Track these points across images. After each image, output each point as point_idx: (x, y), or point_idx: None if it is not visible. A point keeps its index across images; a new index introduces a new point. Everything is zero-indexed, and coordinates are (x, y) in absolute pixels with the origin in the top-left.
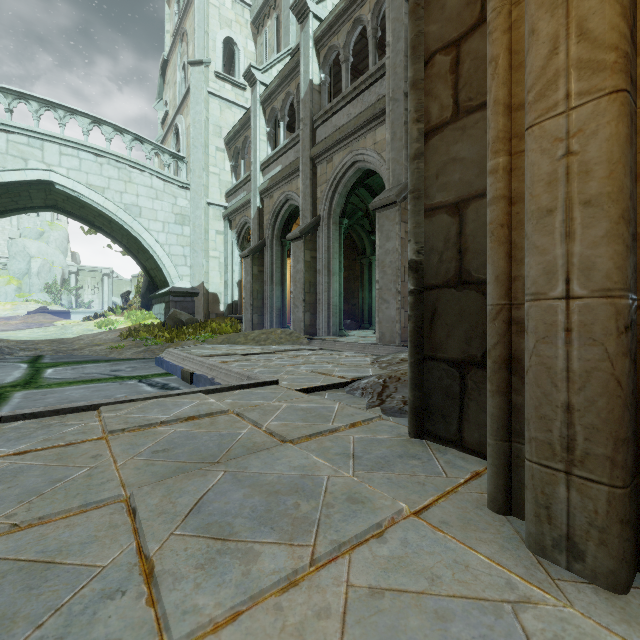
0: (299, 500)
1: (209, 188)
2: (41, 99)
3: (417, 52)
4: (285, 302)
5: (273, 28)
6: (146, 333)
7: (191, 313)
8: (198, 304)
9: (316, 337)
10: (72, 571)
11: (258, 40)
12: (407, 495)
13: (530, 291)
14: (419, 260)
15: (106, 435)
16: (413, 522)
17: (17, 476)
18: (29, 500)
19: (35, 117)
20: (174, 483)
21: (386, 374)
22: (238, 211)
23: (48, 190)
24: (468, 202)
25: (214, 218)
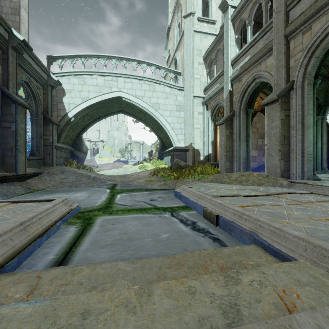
0: None
1: (194, 87)
2: (116, 57)
3: None
4: (249, 153)
5: None
6: (162, 173)
7: (184, 161)
8: (188, 156)
9: (296, 181)
10: None
11: None
12: None
13: None
14: None
15: None
16: None
17: None
18: None
19: (114, 66)
20: None
21: None
22: (212, 97)
23: (119, 102)
24: None
25: (197, 105)
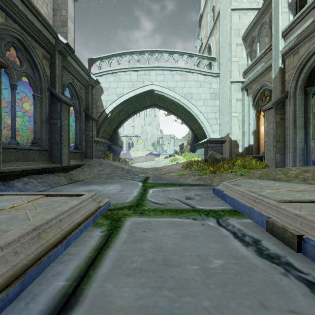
0: None
1: (231, 72)
2: (149, 51)
3: None
4: (309, 143)
5: None
6: (196, 166)
7: (220, 154)
8: (225, 148)
9: None
10: None
11: None
12: None
13: None
14: None
15: None
16: None
17: None
18: None
19: (147, 61)
20: None
21: None
22: (255, 80)
23: (151, 95)
24: None
25: (234, 91)
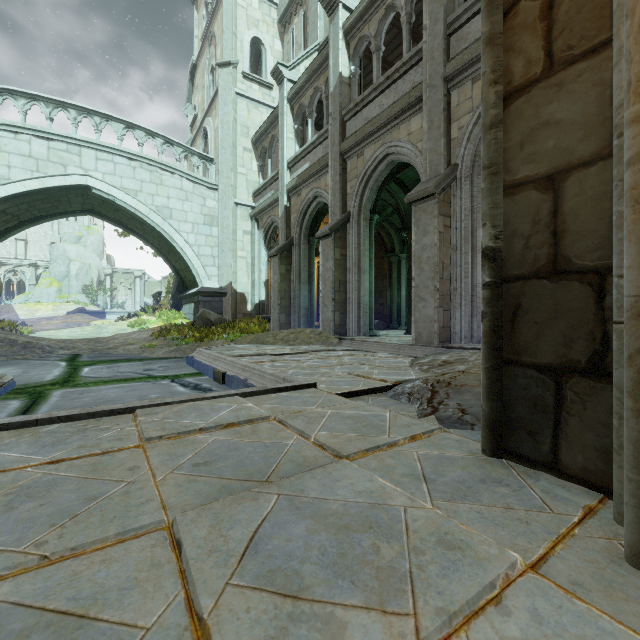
0: (377, 540)
1: (237, 188)
2: (79, 107)
3: (494, 1)
4: (313, 301)
5: (300, 25)
6: (176, 332)
7: (219, 313)
8: (226, 304)
9: (346, 337)
10: (109, 633)
11: (285, 38)
12: (511, 538)
13: None
14: (497, 247)
15: (143, 443)
16: (535, 582)
17: (50, 490)
18: (61, 523)
19: (73, 124)
20: (222, 508)
21: (433, 378)
22: (265, 210)
23: (85, 194)
24: (567, 173)
25: (241, 218)
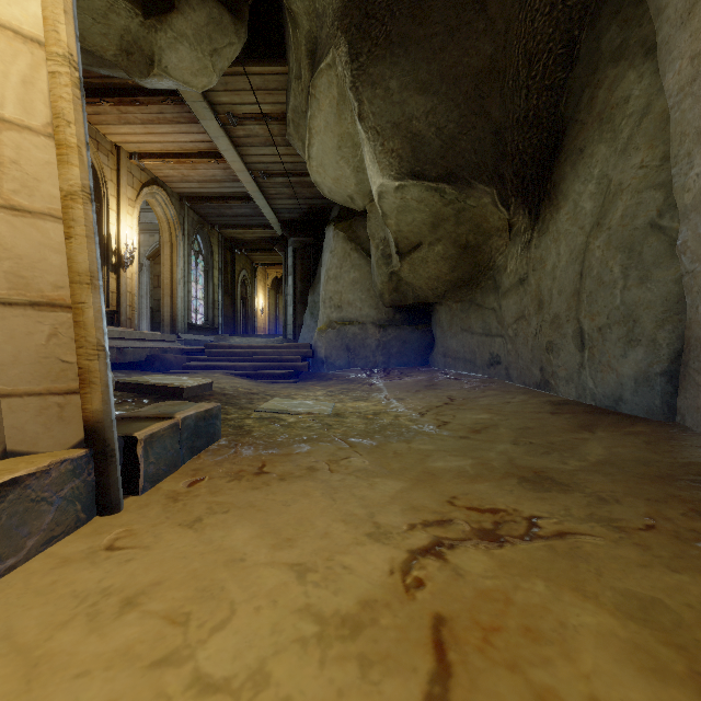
0: None
1: None
2: None
3: (152, 274)
4: None
5: None
6: None
7: None
8: None
9: None
10: None
11: None
12: None
13: (165, 313)
14: (152, 307)
15: None
16: None
17: None
18: None
19: None
20: None
21: None
22: None
23: None
24: (160, 300)
25: None
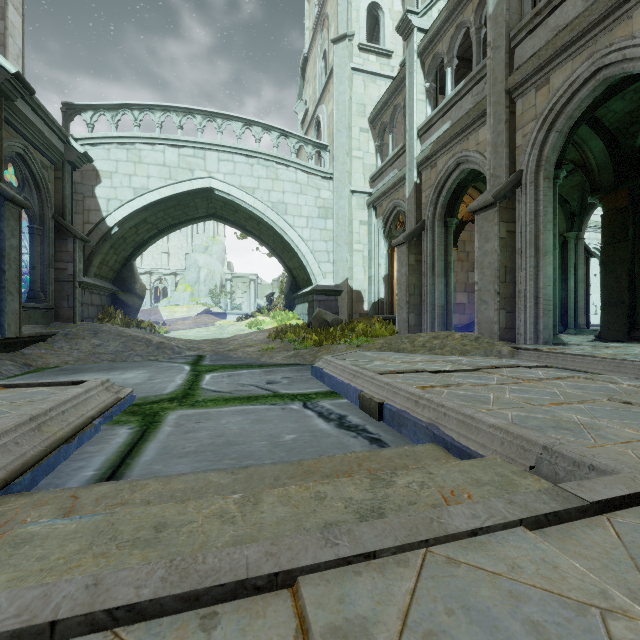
0: None
1: (352, 175)
2: (204, 111)
3: None
4: (450, 298)
5: None
6: (292, 334)
7: (334, 313)
8: (341, 303)
9: (523, 346)
10: None
11: None
12: None
13: None
14: None
15: None
16: None
17: None
18: None
19: (199, 129)
20: None
21: None
22: (386, 194)
23: (209, 198)
24: None
25: (357, 207)
